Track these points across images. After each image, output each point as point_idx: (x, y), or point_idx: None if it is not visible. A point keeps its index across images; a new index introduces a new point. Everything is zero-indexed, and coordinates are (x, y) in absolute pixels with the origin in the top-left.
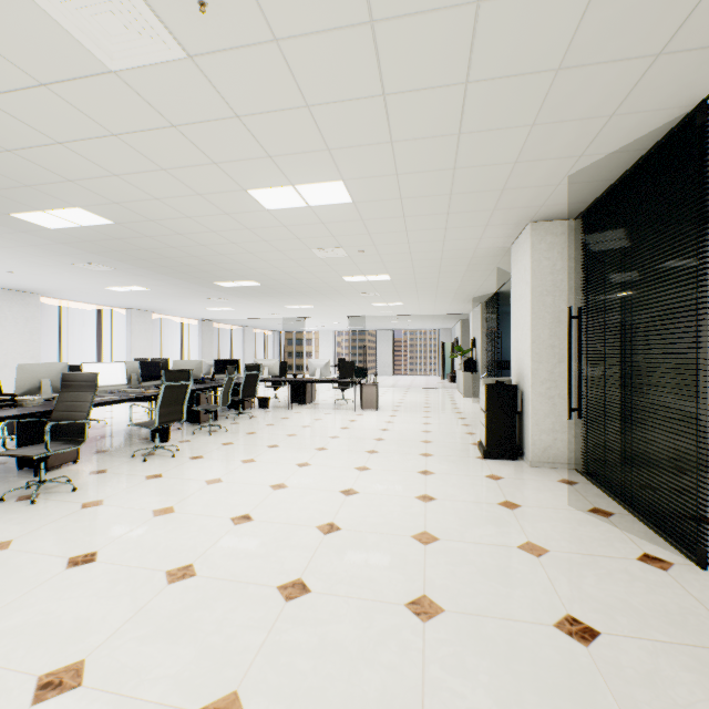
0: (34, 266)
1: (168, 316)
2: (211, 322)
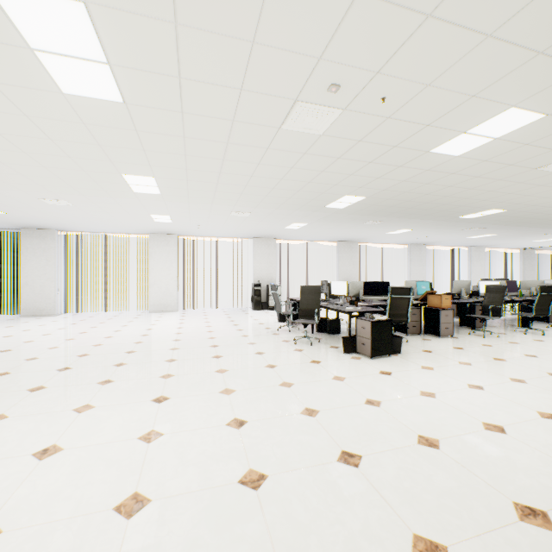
0: (440, 233)
1: (494, 248)
2: (530, 250)
